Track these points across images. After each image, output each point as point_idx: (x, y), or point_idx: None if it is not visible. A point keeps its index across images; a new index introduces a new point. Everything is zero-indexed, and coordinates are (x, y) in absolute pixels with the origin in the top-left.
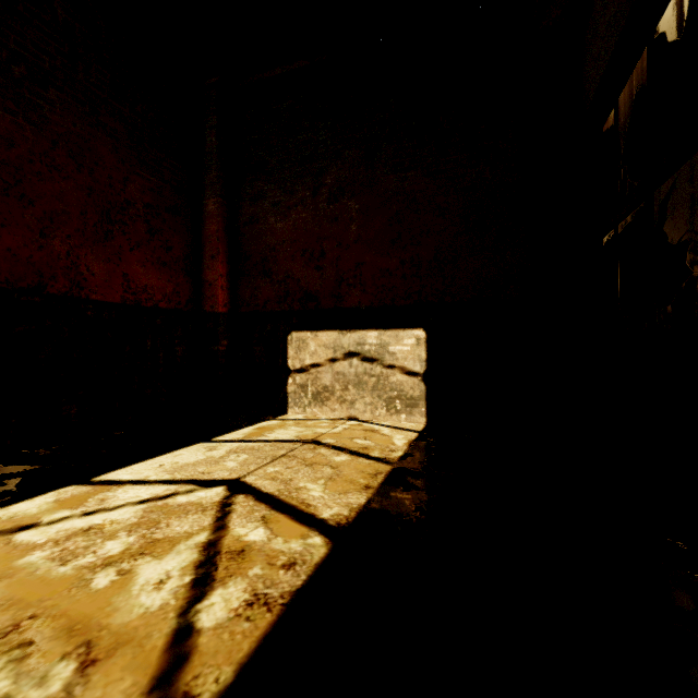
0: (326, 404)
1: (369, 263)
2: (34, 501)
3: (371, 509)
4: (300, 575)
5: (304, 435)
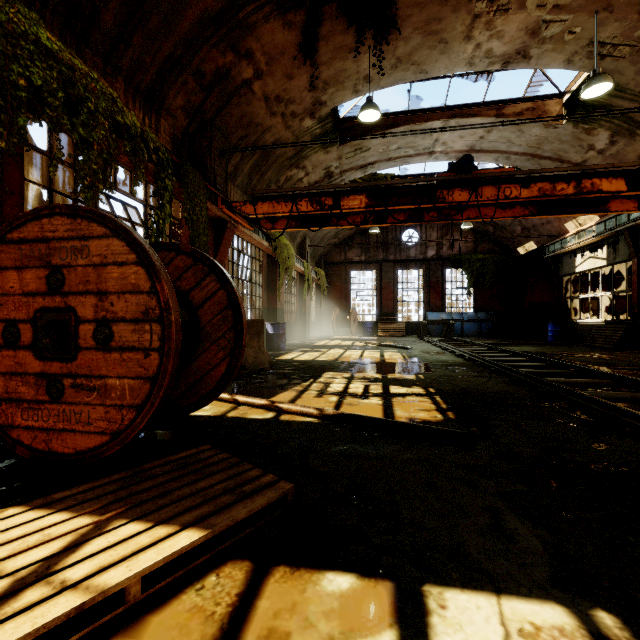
0: None
1: None
2: None
3: None
4: None
5: None
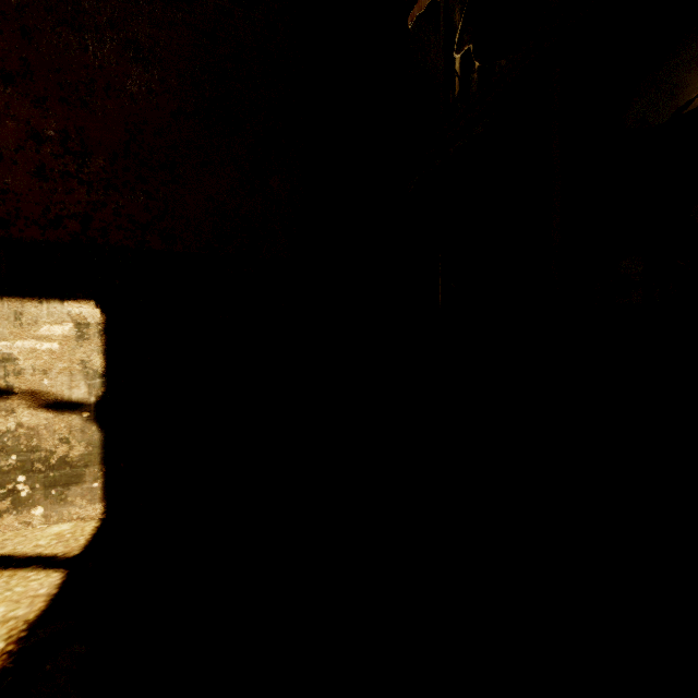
0: None
1: None
2: None
3: None
4: None
5: None
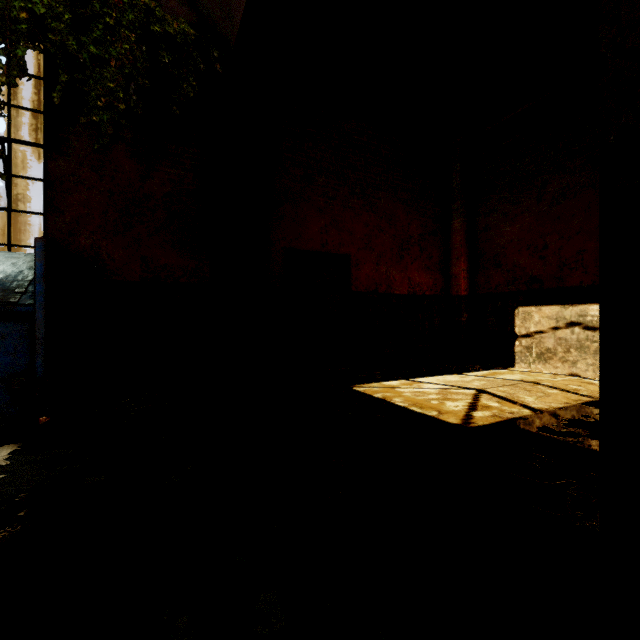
0: (549, 362)
1: (590, 249)
2: (392, 382)
3: (564, 409)
4: (515, 415)
5: (527, 379)
